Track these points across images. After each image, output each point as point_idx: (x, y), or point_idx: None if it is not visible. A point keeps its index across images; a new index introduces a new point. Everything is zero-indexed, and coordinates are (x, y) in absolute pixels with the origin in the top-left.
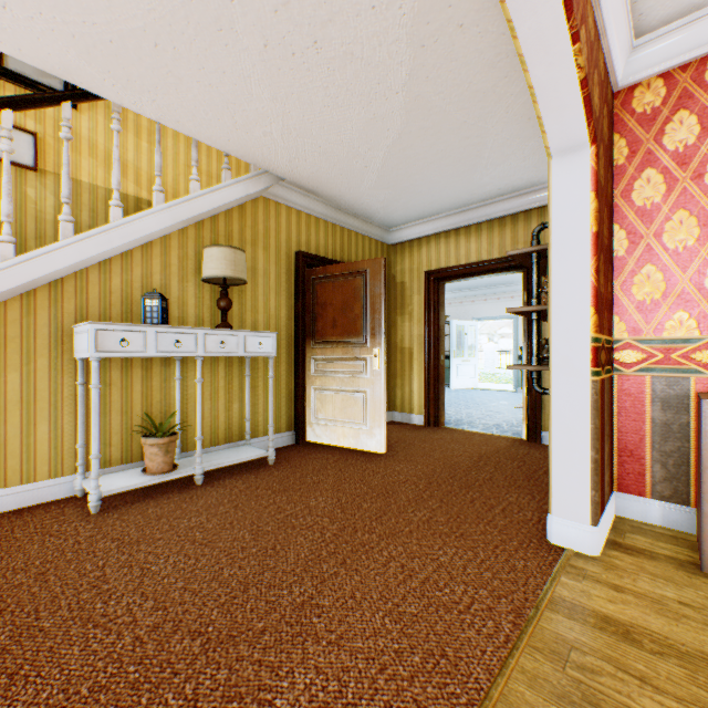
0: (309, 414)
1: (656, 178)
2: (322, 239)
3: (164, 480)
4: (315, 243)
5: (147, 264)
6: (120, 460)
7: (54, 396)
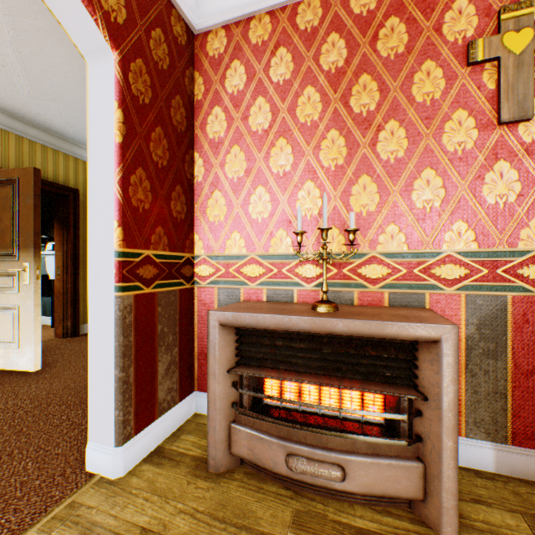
0: None
1: (222, 116)
2: None
3: None
4: None
5: None
6: None
7: None
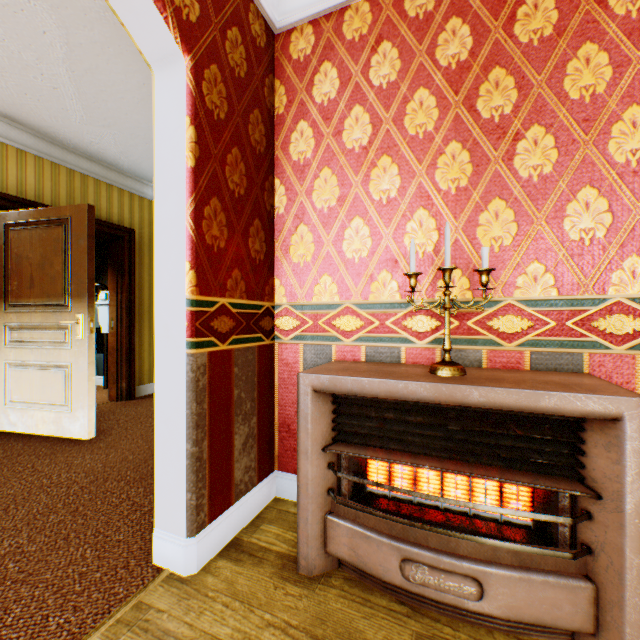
0: (2, 396)
1: (308, 132)
2: (32, 178)
3: None
4: (18, 182)
5: None
6: None
7: None
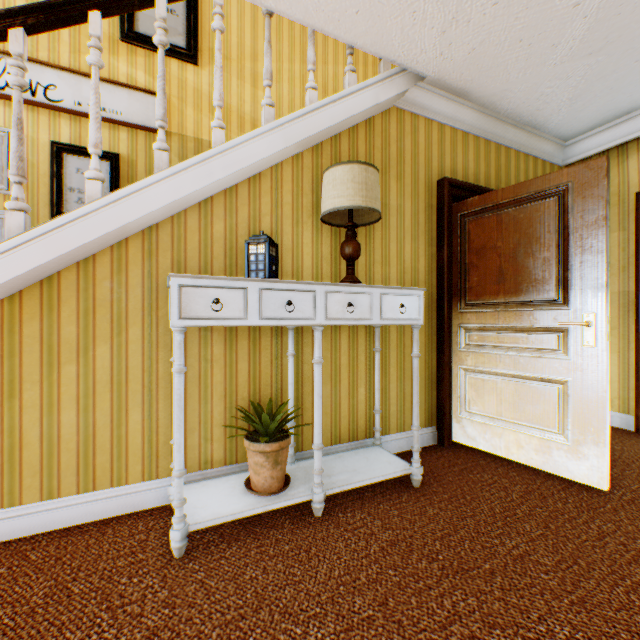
0: (454, 404)
1: None
2: (470, 162)
3: (270, 508)
4: (462, 169)
5: (254, 204)
6: (222, 460)
7: (148, 375)
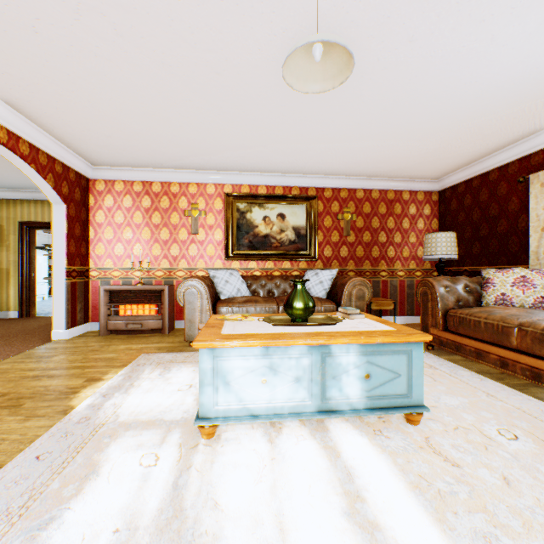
0: None
1: (103, 214)
2: None
3: None
4: None
5: None
6: None
7: None
